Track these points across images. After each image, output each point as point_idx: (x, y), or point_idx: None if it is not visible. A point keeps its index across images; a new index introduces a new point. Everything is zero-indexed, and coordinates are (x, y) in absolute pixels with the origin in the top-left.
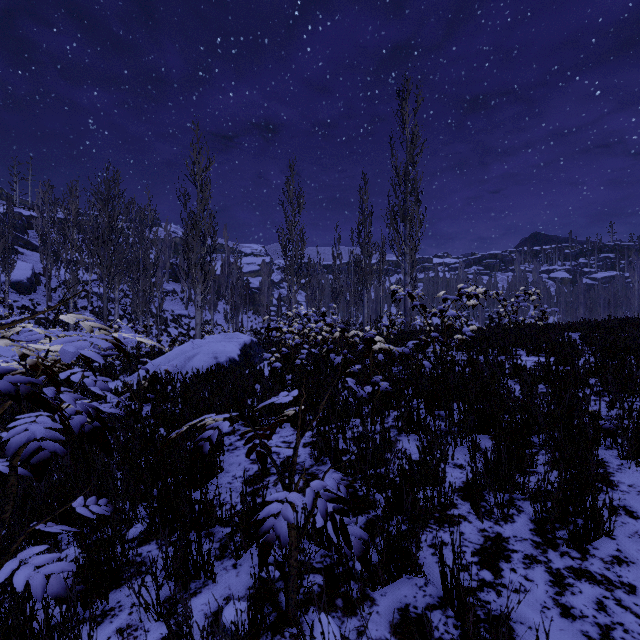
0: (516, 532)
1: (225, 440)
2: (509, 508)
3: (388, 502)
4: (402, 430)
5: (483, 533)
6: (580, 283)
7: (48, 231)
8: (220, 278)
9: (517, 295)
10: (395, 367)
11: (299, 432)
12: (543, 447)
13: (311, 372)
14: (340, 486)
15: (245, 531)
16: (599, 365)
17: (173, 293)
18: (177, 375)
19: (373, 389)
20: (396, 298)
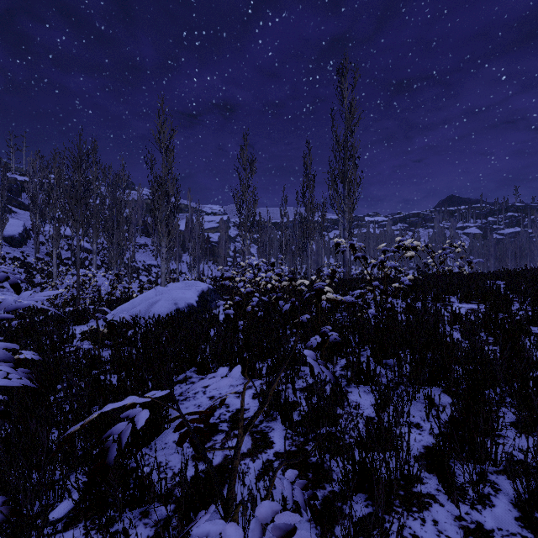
0: (499, 522)
1: (176, 389)
2: (484, 486)
3: (347, 480)
4: (351, 381)
5: (460, 522)
6: (491, 238)
7: (36, 193)
8: (184, 233)
9: (444, 247)
10: (338, 313)
11: (241, 427)
12: (502, 404)
13: (261, 318)
14: (296, 490)
15: (182, 519)
16: (536, 313)
17: (145, 246)
18: (140, 320)
19: (322, 340)
20: (339, 250)
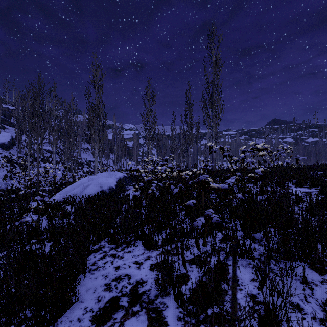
0: None
1: (91, 258)
2: None
3: None
4: (230, 254)
5: None
6: (301, 144)
7: (19, 116)
8: (112, 141)
9: (278, 149)
10: (211, 194)
11: None
12: None
13: (158, 198)
14: None
15: None
16: None
17: (87, 149)
18: (75, 198)
19: (206, 221)
20: (212, 150)
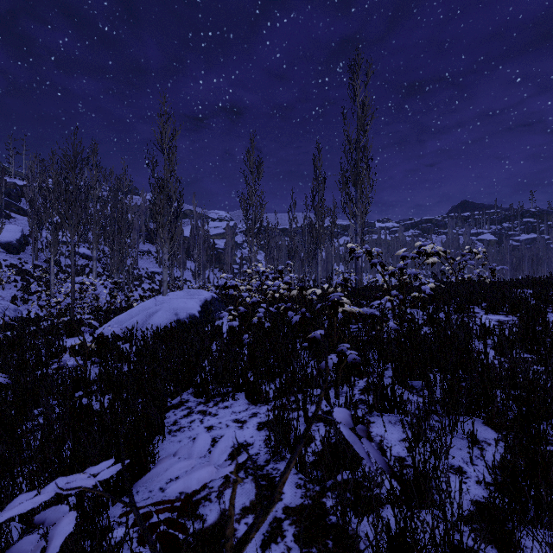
0: None
1: (170, 416)
2: None
3: None
4: (373, 408)
5: None
6: (507, 244)
7: (35, 197)
8: (189, 240)
9: (464, 254)
10: (352, 325)
11: (230, 548)
12: None
13: (268, 330)
14: None
15: None
16: None
17: (148, 253)
18: (136, 332)
19: (340, 360)
20: (354, 256)
